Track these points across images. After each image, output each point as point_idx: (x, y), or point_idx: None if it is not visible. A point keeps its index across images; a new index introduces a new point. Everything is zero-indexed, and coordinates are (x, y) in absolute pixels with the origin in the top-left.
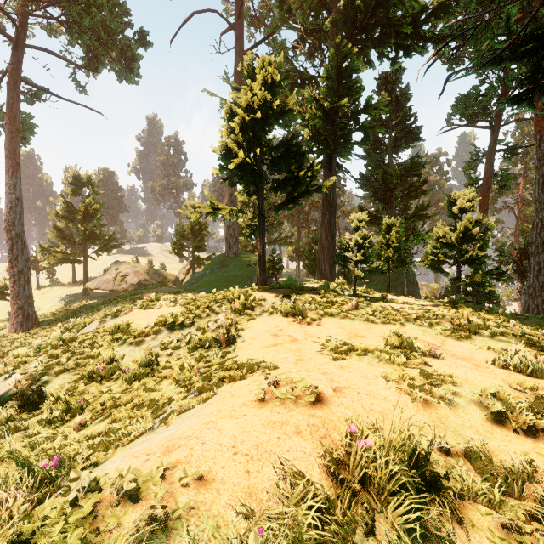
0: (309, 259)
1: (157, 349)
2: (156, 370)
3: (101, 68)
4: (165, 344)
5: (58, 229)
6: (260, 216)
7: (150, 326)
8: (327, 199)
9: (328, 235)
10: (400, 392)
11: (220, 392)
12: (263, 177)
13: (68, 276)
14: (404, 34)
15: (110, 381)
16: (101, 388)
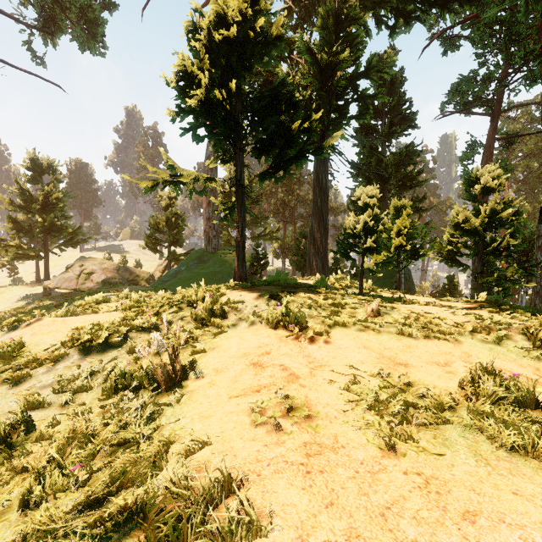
0: (297, 255)
1: (48, 392)
2: (21, 444)
3: (59, 34)
4: (63, 382)
5: (13, 221)
6: (238, 187)
7: (53, 346)
8: (319, 184)
9: (320, 225)
10: None
11: None
12: (240, 126)
13: (33, 274)
14: None
15: None
16: None
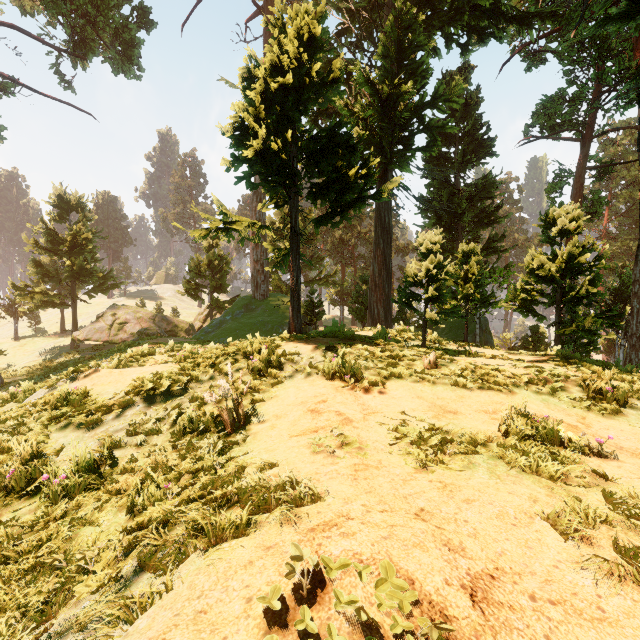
0: (357, 302)
1: (121, 435)
2: (108, 476)
3: (91, 56)
4: (134, 427)
5: (38, 264)
6: (293, 234)
7: (117, 396)
8: (381, 223)
9: (382, 269)
10: (613, 574)
11: (179, 582)
12: (296, 174)
13: (57, 324)
14: (479, 11)
15: (22, 497)
16: (1, 514)
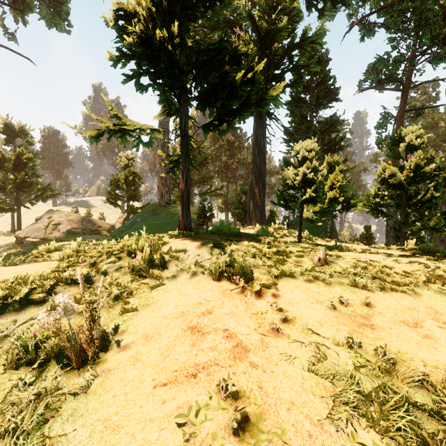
0: (238, 208)
1: None
2: None
3: (27, 11)
4: None
5: None
6: (182, 137)
7: None
8: (258, 145)
9: (258, 181)
10: None
11: None
12: (184, 73)
13: (10, 226)
14: None
15: None
16: None
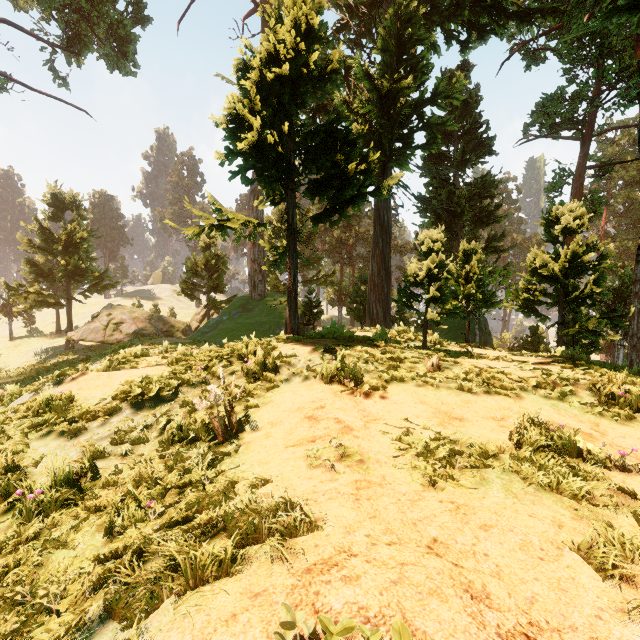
0: (355, 302)
1: (105, 444)
2: (89, 489)
3: (85, 52)
4: (120, 435)
5: (32, 264)
6: (290, 231)
7: (104, 401)
8: (380, 222)
9: (381, 269)
10: None
11: None
12: (293, 169)
13: (52, 324)
14: (479, 7)
15: None
16: None
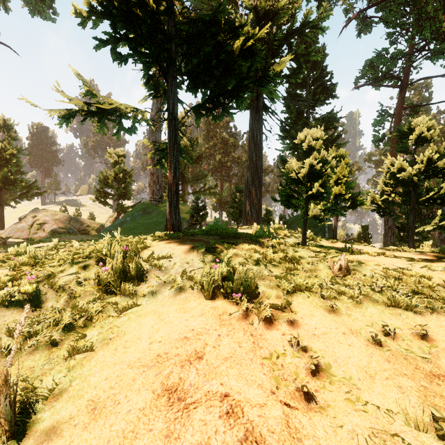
0: (233, 207)
1: None
2: None
3: None
4: None
5: None
6: (170, 121)
7: None
8: (254, 140)
9: (255, 178)
10: None
11: None
12: (170, 38)
13: None
14: None
15: None
16: None
